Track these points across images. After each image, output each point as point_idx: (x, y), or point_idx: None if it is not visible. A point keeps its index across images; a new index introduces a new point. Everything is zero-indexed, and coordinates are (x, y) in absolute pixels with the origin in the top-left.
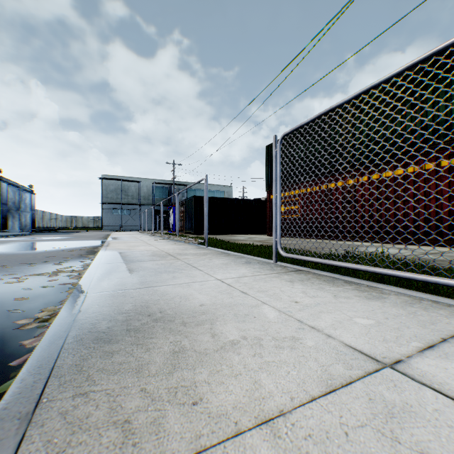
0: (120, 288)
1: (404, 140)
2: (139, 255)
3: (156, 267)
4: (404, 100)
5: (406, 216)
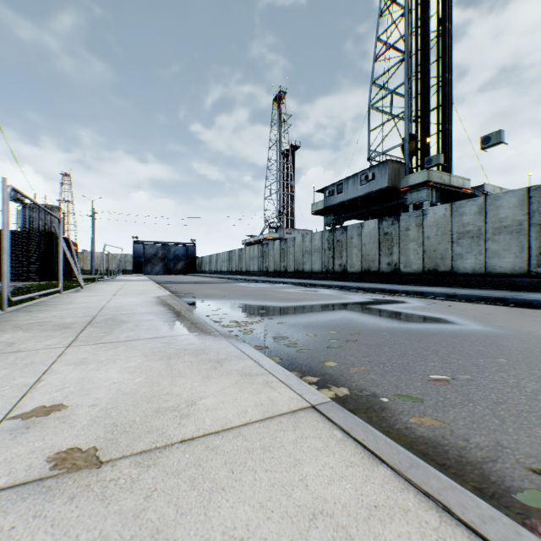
0: (162, 300)
1: None
2: (146, 322)
3: (137, 307)
4: None
5: None
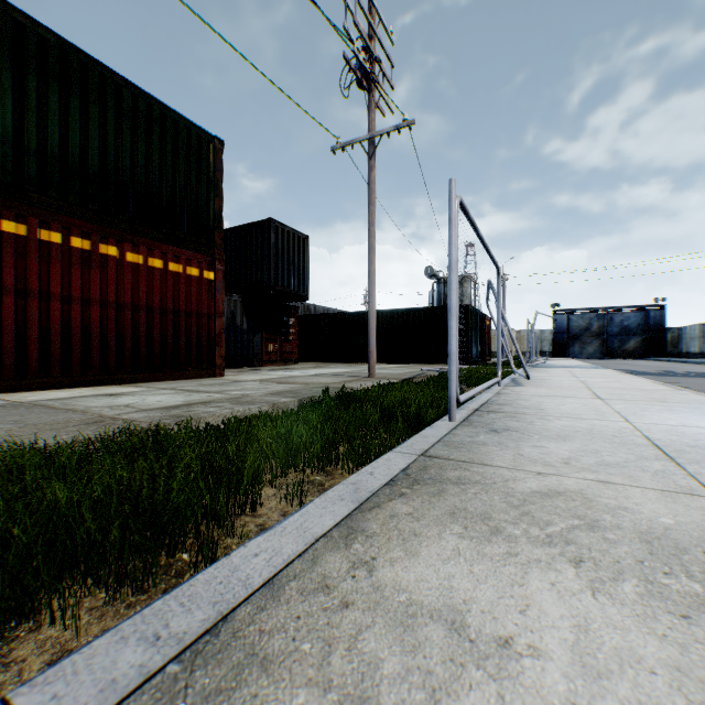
0: None
1: (1, 155)
2: None
3: None
4: (1, 62)
5: (0, 329)
